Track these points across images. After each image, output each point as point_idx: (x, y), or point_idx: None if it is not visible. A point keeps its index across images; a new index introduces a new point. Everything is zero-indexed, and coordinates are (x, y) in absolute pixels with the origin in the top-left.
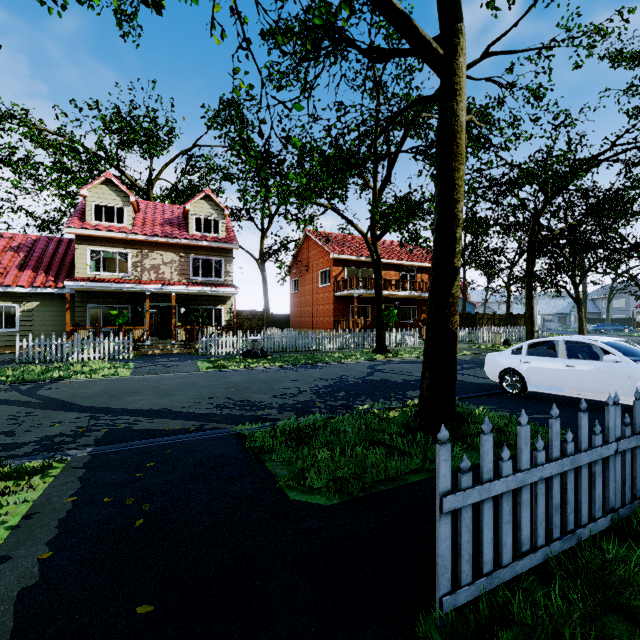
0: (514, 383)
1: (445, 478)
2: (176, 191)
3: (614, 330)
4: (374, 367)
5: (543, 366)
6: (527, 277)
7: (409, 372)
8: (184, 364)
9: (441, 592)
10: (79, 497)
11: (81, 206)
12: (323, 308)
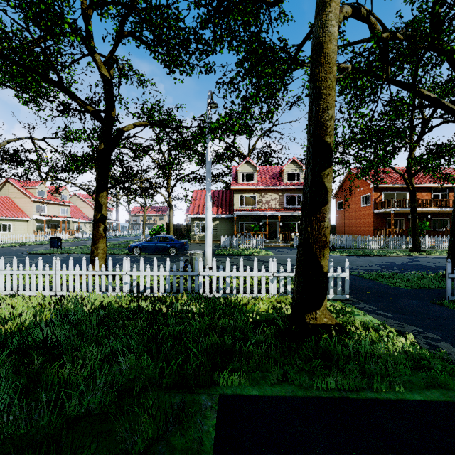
0: None
1: (449, 270)
2: (261, 153)
3: None
4: (412, 259)
5: None
6: None
7: (440, 262)
8: (293, 251)
9: (448, 295)
10: None
11: (233, 174)
12: (364, 221)
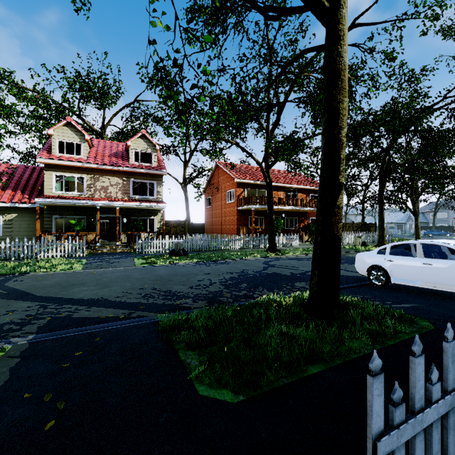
0: (379, 277)
1: (378, 416)
2: (122, 134)
3: (439, 235)
4: (268, 263)
5: (404, 264)
6: (379, 196)
7: (295, 267)
8: (124, 260)
9: None
10: (2, 392)
11: (49, 142)
12: (229, 218)
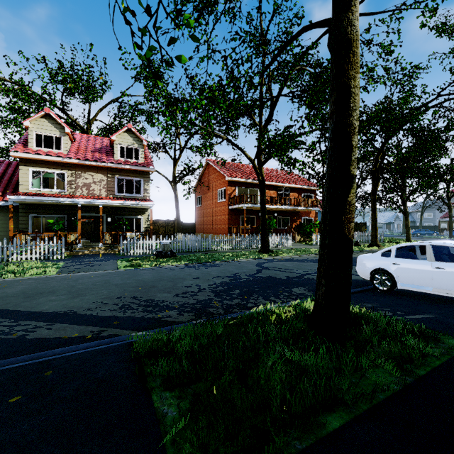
0: (384, 281)
1: None
2: (109, 129)
3: (426, 234)
4: (261, 265)
5: (412, 267)
6: (372, 195)
7: (290, 269)
8: (106, 263)
9: None
10: None
11: (26, 135)
12: (220, 218)
